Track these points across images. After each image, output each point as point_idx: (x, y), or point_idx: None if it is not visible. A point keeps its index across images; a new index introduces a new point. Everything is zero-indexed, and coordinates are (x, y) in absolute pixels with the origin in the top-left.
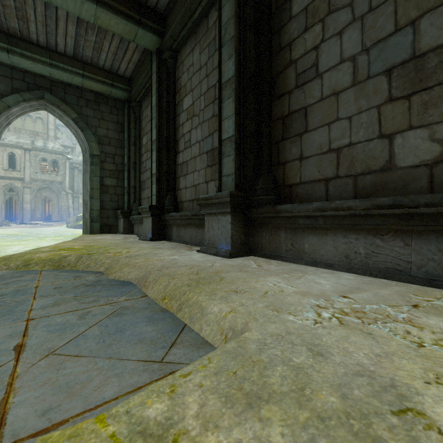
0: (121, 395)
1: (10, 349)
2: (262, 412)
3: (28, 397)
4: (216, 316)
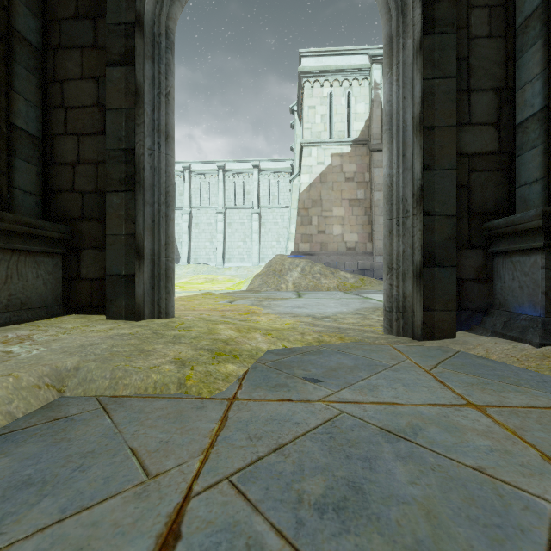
0: (159, 398)
1: (183, 544)
2: (150, 348)
3: (206, 423)
4: (7, 389)
